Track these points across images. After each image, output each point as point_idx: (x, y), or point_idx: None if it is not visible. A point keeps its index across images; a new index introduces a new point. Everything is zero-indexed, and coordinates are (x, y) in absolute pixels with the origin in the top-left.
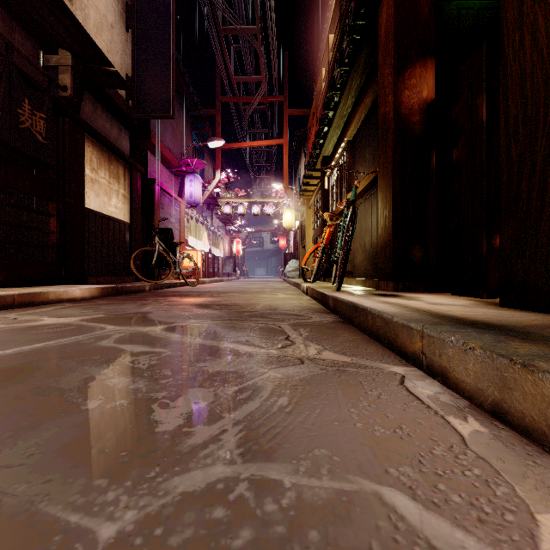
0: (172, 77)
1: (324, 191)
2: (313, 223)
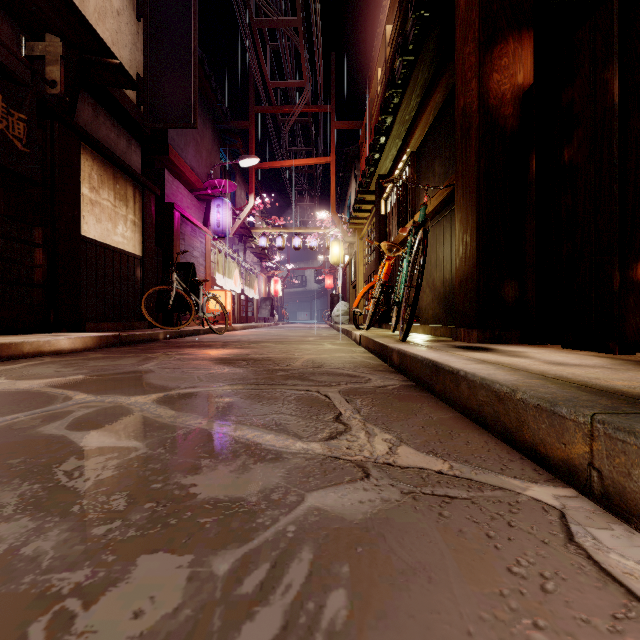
0: (193, 77)
1: (380, 217)
2: (366, 257)
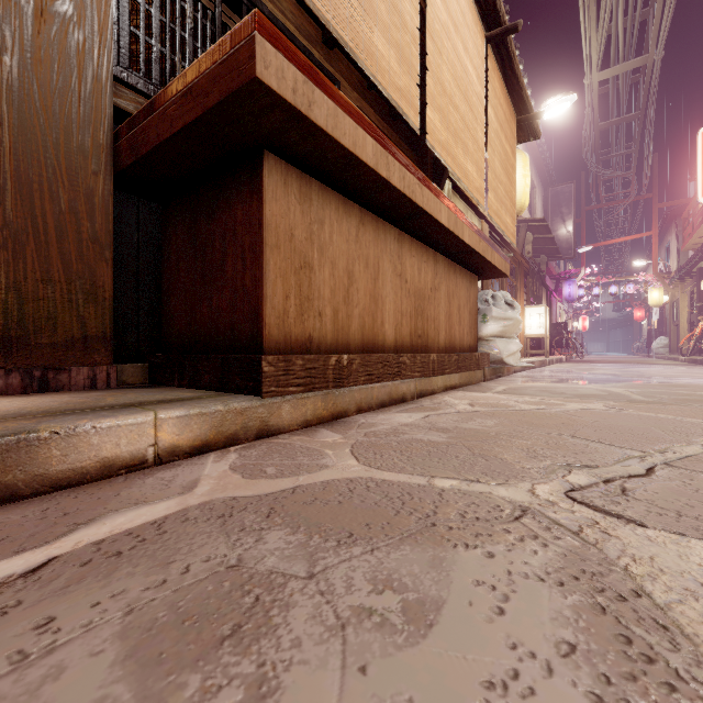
0: (574, 234)
1: (699, 292)
2: (688, 306)
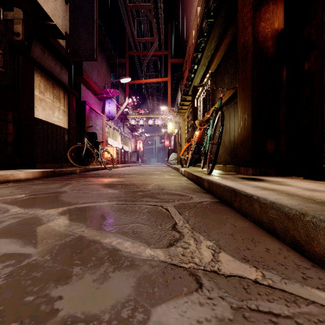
0: (95, 34)
1: (194, 108)
2: (186, 129)
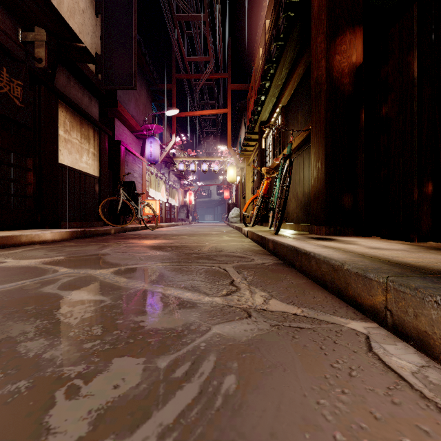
0: (134, 55)
1: (261, 150)
2: (251, 177)
